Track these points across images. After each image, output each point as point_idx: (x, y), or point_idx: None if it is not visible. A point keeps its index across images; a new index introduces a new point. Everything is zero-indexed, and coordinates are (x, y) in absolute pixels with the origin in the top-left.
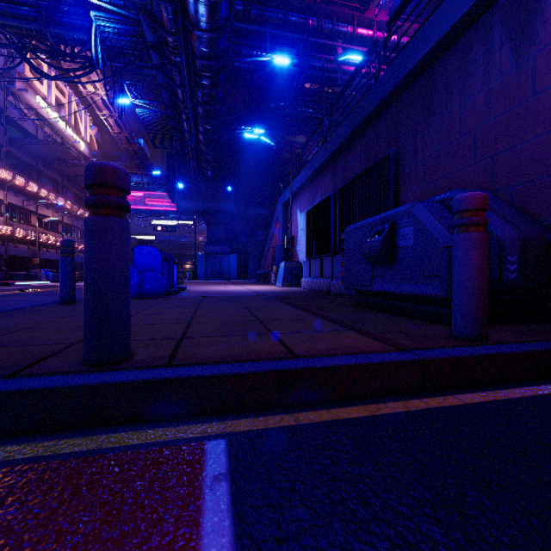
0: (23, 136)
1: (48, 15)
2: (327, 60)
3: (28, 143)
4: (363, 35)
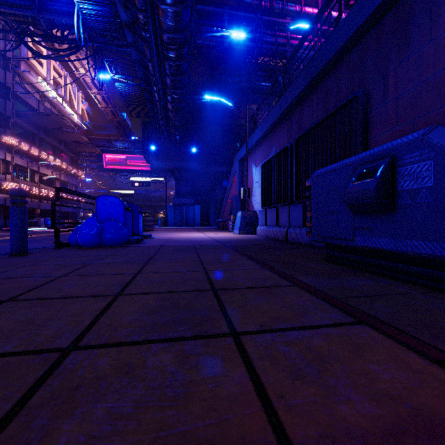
0: (28, 110)
1: (41, 3)
2: (277, 36)
3: (31, 115)
4: (309, 13)
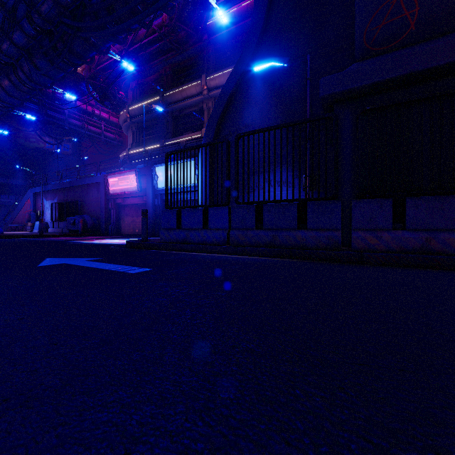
0: None
1: None
2: (59, 112)
3: None
4: (81, 107)
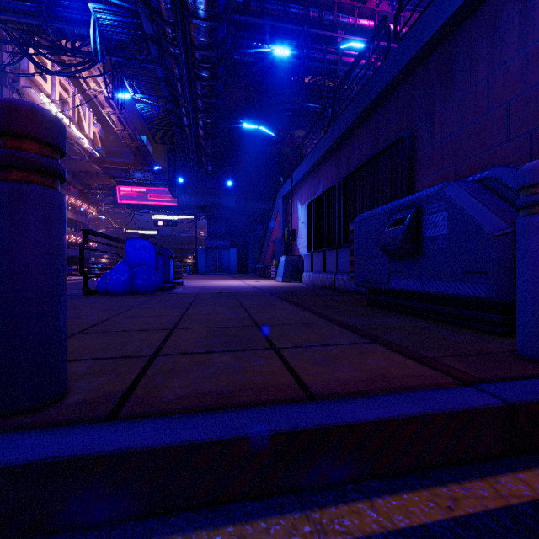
0: None
1: (48, 9)
2: (328, 52)
3: None
4: (364, 26)
